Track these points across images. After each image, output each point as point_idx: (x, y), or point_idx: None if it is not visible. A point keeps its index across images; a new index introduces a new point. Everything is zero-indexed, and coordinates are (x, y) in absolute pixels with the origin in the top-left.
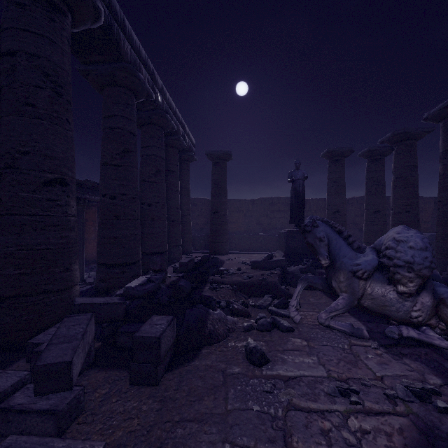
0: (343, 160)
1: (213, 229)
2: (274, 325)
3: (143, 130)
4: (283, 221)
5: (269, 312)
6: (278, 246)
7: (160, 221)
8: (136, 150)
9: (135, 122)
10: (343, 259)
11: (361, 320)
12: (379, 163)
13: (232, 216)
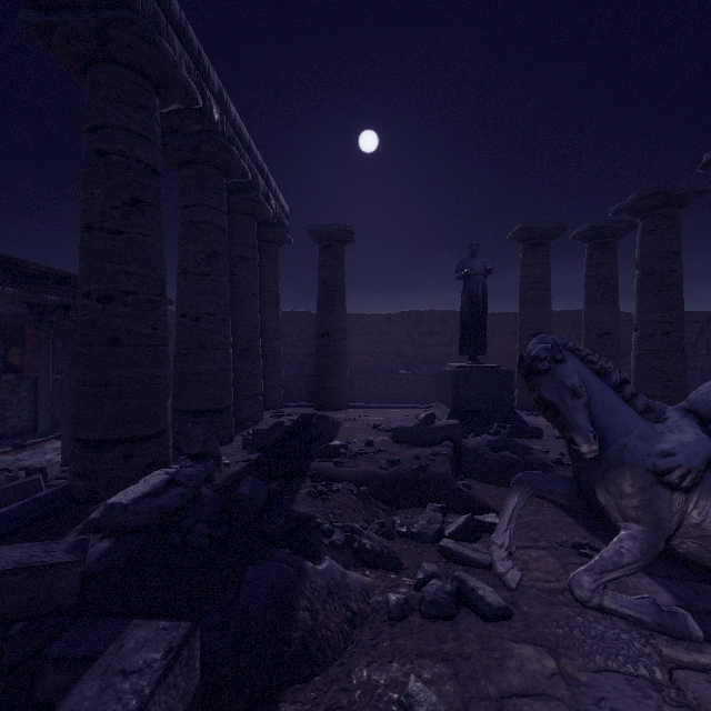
0: (547, 245)
1: (320, 365)
2: (460, 599)
3: (183, 174)
4: (439, 351)
5: (443, 554)
6: (439, 394)
7: (218, 350)
8: (158, 204)
9: (157, 146)
10: (626, 438)
11: (652, 574)
12: (609, 250)
13: (354, 342)
